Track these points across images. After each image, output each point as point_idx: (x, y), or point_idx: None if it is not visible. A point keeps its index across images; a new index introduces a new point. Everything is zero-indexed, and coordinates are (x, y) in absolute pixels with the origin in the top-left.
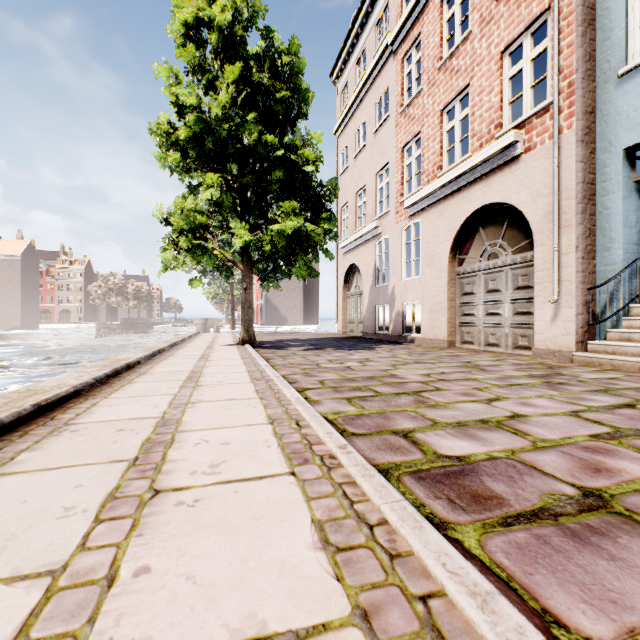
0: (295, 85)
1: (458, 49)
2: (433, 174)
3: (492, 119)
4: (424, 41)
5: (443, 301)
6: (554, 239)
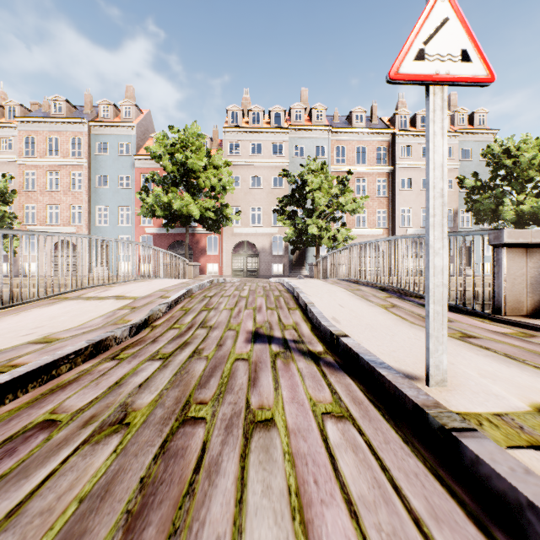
0: (12, 200)
1: (55, 192)
2: (44, 222)
3: (68, 219)
4: (39, 176)
5: (49, 263)
6: (84, 253)
